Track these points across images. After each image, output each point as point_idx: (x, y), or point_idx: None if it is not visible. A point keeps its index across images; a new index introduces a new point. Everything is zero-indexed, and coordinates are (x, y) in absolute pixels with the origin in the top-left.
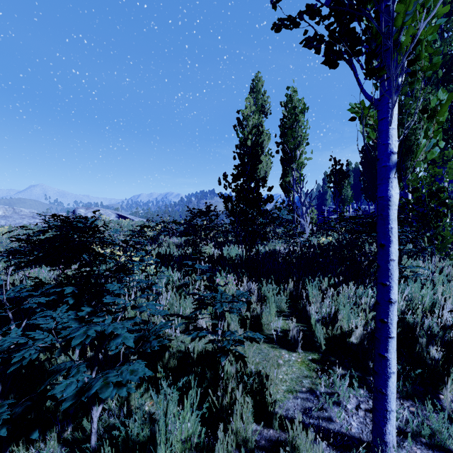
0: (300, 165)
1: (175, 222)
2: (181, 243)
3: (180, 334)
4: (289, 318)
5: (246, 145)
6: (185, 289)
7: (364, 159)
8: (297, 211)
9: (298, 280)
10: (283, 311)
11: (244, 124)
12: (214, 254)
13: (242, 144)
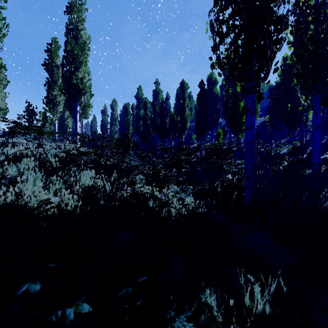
0: None
1: None
2: None
3: None
4: None
5: None
6: None
7: None
8: None
9: None
10: None
11: None
12: None
13: None
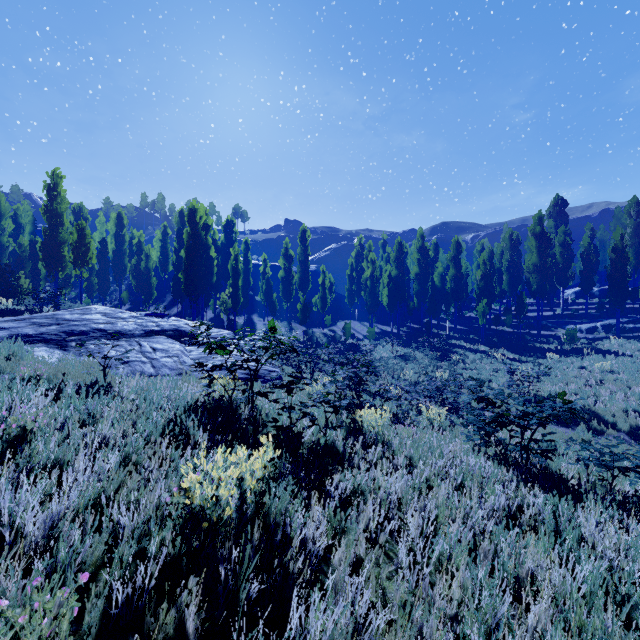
0: None
1: None
2: None
3: None
4: None
5: None
6: None
7: None
8: None
9: None
10: None
11: None
12: None
13: None
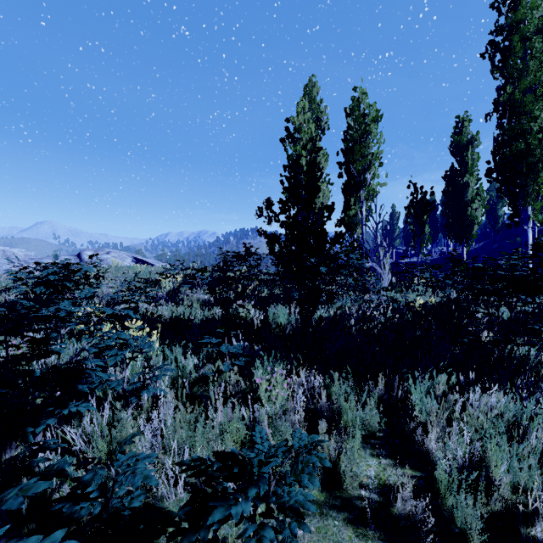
0: (371, 192)
1: (200, 271)
2: (209, 300)
3: (186, 493)
4: (386, 453)
5: (299, 166)
6: (205, 384)
7: (449, 188)
8: (371, 255)
9: (391, 374)
10: (372, 436)
11: (296, 137)
12: (253, 322)
13: (293, 164)
